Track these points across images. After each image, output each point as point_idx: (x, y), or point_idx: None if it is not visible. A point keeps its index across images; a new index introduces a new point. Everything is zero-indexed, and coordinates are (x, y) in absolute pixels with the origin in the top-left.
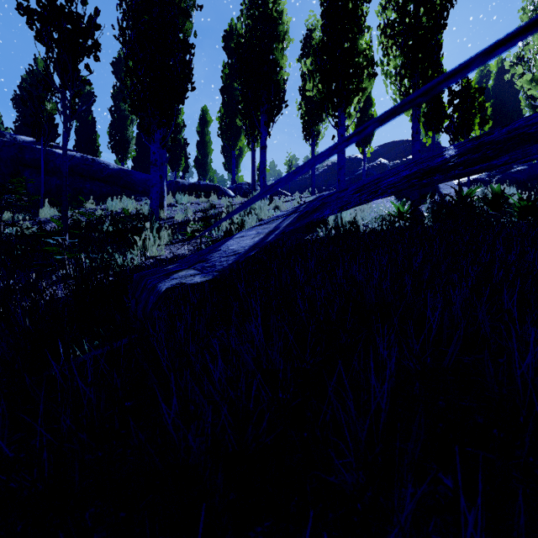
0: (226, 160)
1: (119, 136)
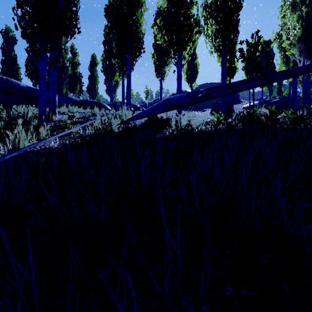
0: (107, 88)
1: (33, 67)
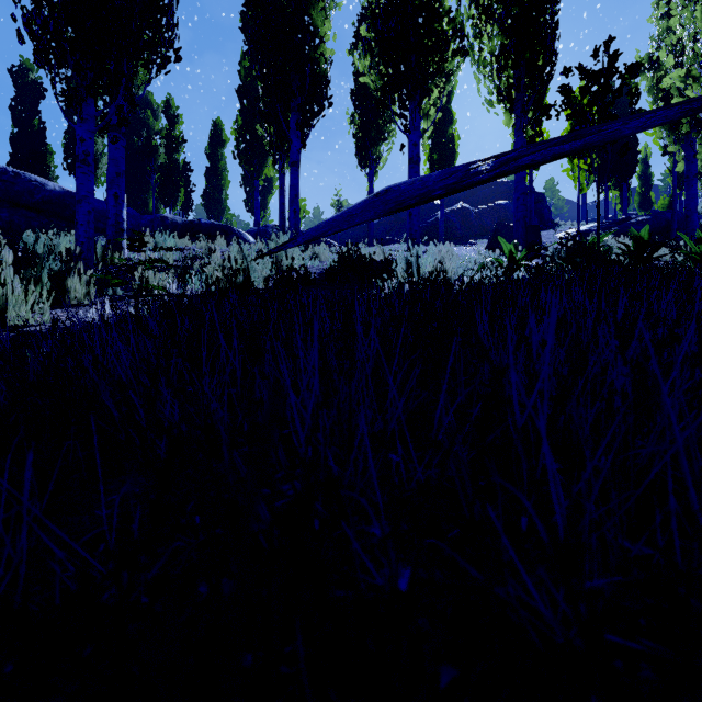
0: (248, 196)
1: None
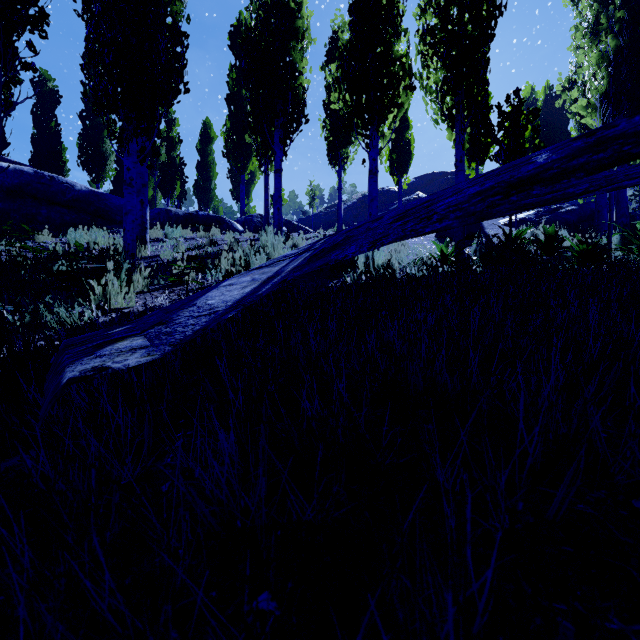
0: (234, 186)
1: (93, 150)
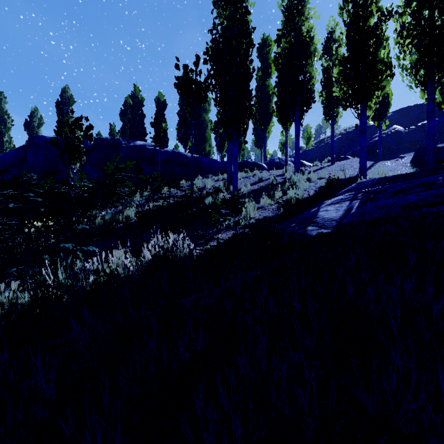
0: (256, 139)
1: (184, 131)
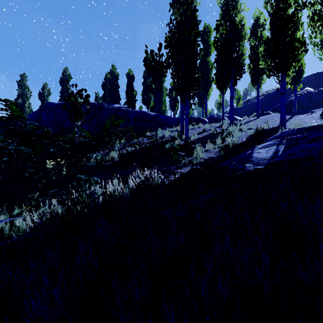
0: (199, 100)
1: (147, 96)
